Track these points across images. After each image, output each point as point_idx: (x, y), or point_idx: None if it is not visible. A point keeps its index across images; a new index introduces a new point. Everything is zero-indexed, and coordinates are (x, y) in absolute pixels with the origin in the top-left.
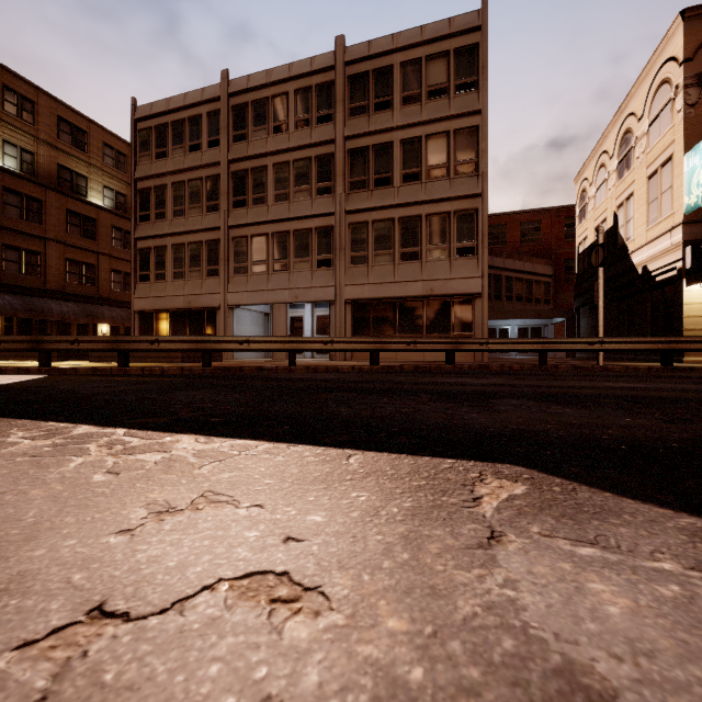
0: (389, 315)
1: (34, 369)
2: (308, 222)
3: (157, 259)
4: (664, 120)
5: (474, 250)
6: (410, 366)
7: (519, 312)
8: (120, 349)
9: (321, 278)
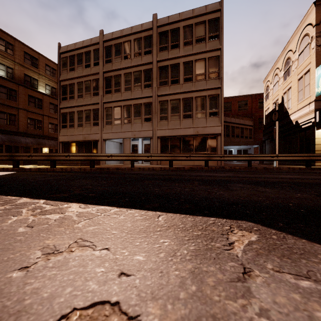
0: (178, 143)
1: (10, 168)
2: (140, 100)
3: (70, 117)
4: (305, 52)
5: (217, 113)
6: (188, 167)
7: (237, 142)
8: (51, 159)
9: (146, 126)
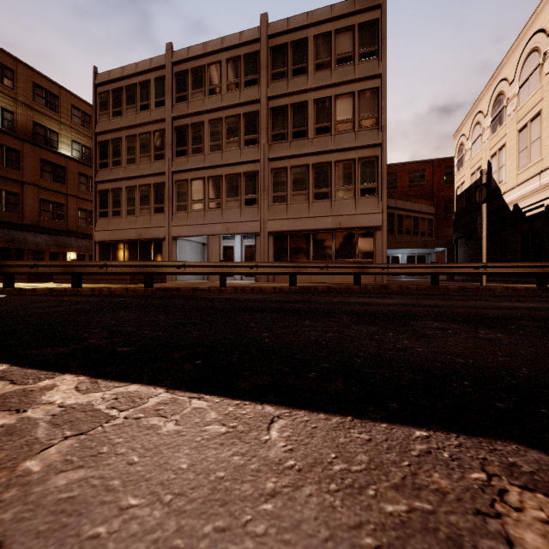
0: (305, 244)
1: None
2: (238, 167)
3: (114, 199)
4: (533, 82)
5: (375, 191)
6: (323, 287)
7: (408, 242)
8: (73, 272)
9: (248, 214)
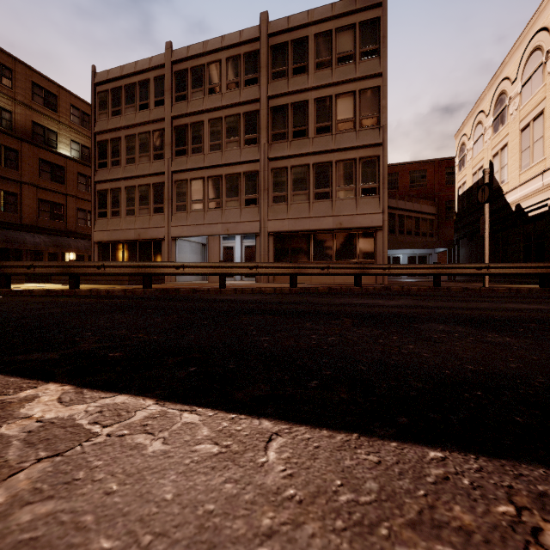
0: (305, 245)
1: None
2: (238, 167)
3: (113, 199)
4: (535, 81)
5: (376, 190)
6: (324, 288)
7: (409, 243)
8: (70, 273)
9: (248, 214)
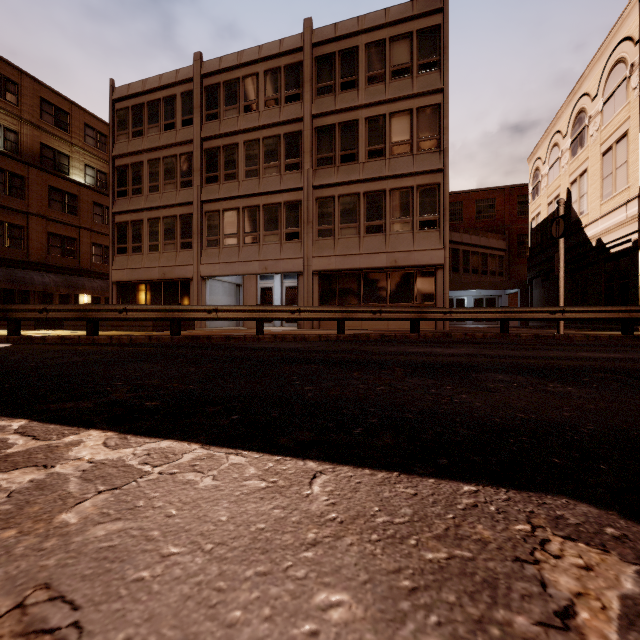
0: (355, 285)
1: (2, 337)
2: (277, 196)
3: (134, 232)
4: (618, 98)
5: (436, 223)
6: (376, 335)
7: (475, 283)
8: (88, 318)
9: (290, 250)
